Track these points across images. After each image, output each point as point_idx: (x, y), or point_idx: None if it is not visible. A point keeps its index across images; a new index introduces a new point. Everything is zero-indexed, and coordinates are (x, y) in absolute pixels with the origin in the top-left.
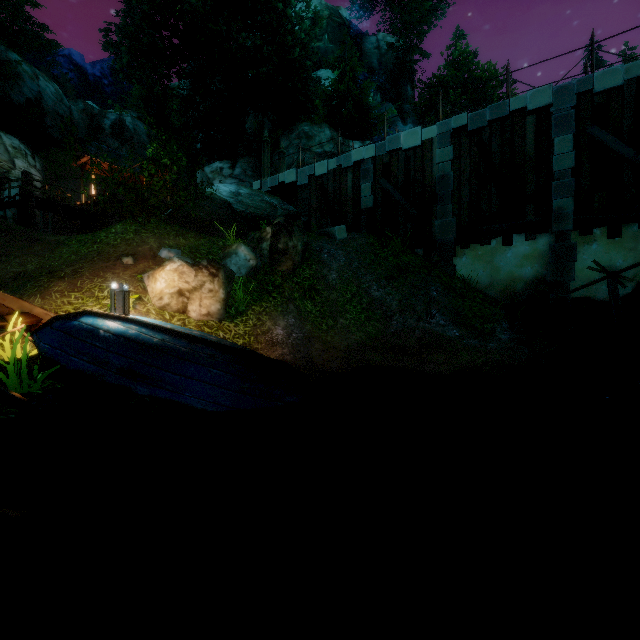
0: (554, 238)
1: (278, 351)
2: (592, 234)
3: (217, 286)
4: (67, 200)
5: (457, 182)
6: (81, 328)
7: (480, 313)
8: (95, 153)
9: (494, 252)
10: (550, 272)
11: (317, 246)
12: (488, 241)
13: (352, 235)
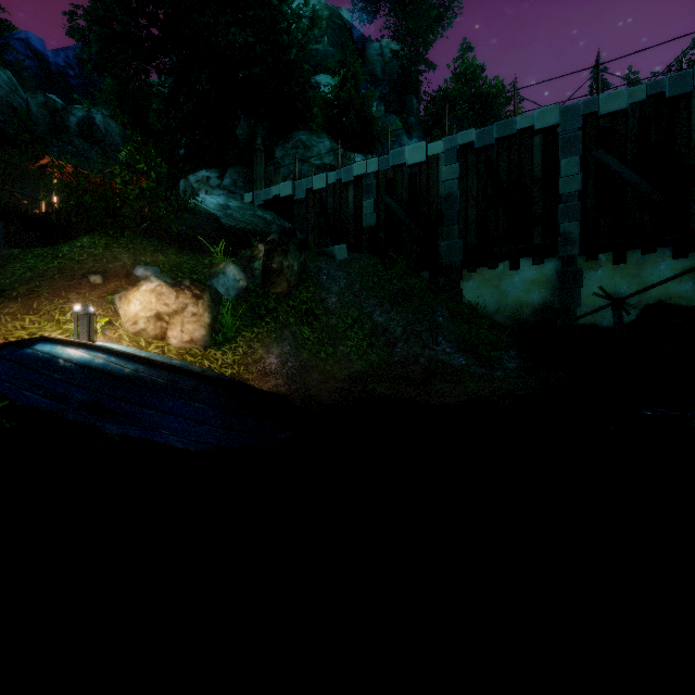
0: (561, 263)
1: (271, 382)
2: (598, 260)
3: (202, 309)
4: (23, 208)
5: (464, 202)
6: (36, 357)
7: (487, 340)
8: (58, 154)
9: (501, 276)
10: (557, 298)
11: (315, 267)
12: (495, 265)
13: (353, 255)
